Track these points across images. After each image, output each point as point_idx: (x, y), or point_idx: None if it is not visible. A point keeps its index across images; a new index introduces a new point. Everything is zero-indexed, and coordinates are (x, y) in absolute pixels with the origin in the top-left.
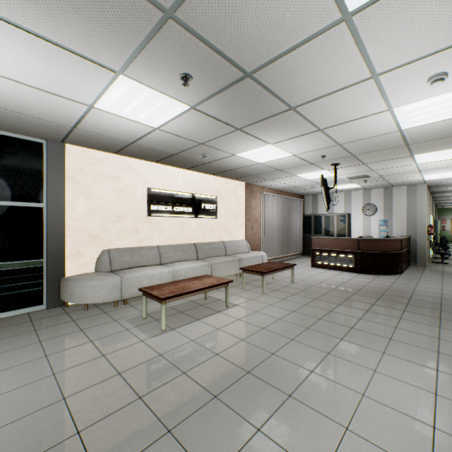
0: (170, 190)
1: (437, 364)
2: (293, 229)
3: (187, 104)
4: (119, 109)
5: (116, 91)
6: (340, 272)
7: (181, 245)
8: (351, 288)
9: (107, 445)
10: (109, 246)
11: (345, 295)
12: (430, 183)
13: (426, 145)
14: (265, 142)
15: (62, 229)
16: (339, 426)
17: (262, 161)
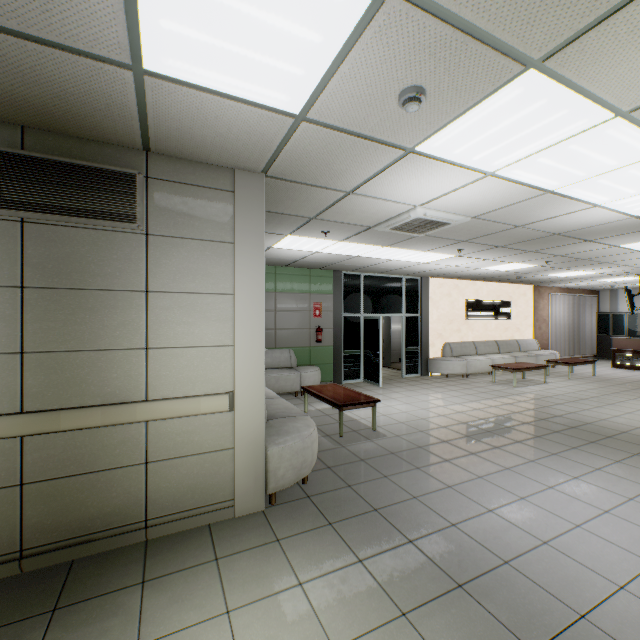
0: (478, 299)
1: None
2: (584, 328)
3: (536, 265)
4: (493, 268)
5: (503, 265)
6: None
7: (486, 341)
8: None
9: (537, 403)
10: (446, 340)
11: None
12: None
13: None
14: (575, 270)
15: (427, 329)
16: (636, 409)
17: (565, 276)
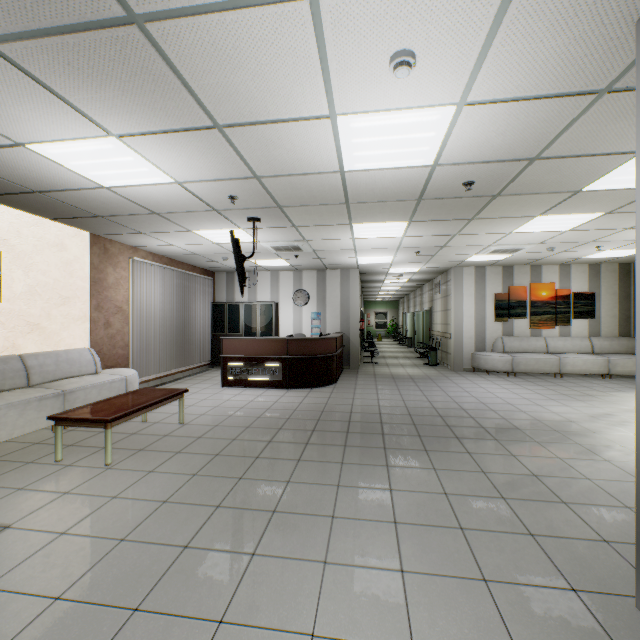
0: None
1: (400, 553)
2: (196, 325)
3: None
4: None
5: None
6: (264, 391)
7: None
8: (277, 418)
9: None
10: None
11: (268, 434)
12: (363, 268)
13: (367, 209)
14: (96, 124)
15: None
16: None
17: (110, 182)
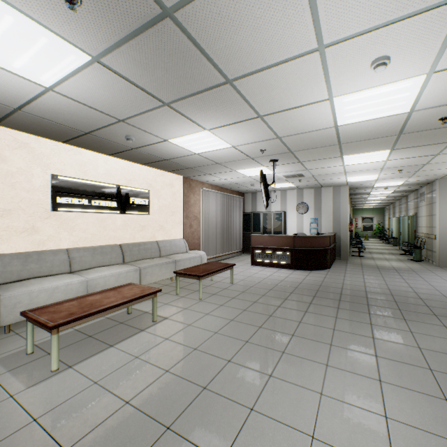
0: (87, 179)
1: (378, 371)
2: (233, 226)
3: (86, 53)
4: None
5: None
6: (278, 270)
7: (101, 247)
8: (289, 286)
9: None
10: None
11: (284, 295)
12: (351, 185)
13: (355, 145)
14: (200, 126)
15: None
16: None
17: (199, 151)
